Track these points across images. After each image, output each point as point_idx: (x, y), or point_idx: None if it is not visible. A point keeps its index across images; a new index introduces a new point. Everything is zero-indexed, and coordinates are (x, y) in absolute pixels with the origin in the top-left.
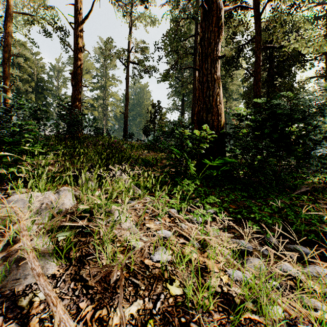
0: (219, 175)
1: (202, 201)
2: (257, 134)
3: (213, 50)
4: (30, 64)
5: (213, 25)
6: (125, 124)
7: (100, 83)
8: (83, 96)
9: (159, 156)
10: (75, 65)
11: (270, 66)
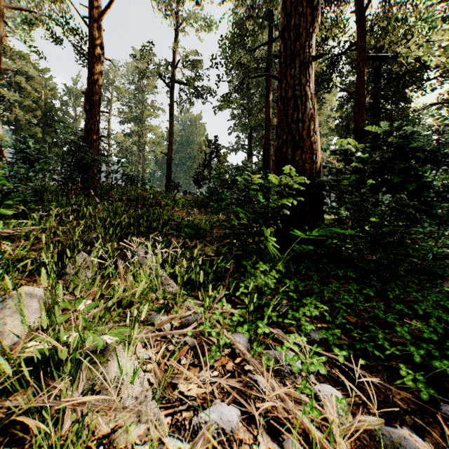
0: (315, 252)
1: (295, 312)
2: (375, 184)
3: (304, 46)
4: (35, 85)
5: (304, 5)
6: (168, 170)
7: (134, 112)
8: (110, 130)
9: (216, 217)
10: (91, 80)
11: (376, 85)
